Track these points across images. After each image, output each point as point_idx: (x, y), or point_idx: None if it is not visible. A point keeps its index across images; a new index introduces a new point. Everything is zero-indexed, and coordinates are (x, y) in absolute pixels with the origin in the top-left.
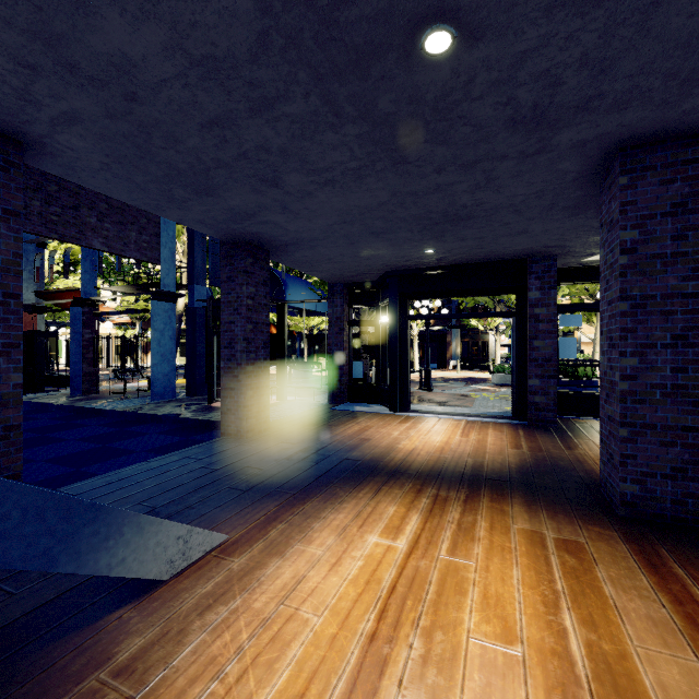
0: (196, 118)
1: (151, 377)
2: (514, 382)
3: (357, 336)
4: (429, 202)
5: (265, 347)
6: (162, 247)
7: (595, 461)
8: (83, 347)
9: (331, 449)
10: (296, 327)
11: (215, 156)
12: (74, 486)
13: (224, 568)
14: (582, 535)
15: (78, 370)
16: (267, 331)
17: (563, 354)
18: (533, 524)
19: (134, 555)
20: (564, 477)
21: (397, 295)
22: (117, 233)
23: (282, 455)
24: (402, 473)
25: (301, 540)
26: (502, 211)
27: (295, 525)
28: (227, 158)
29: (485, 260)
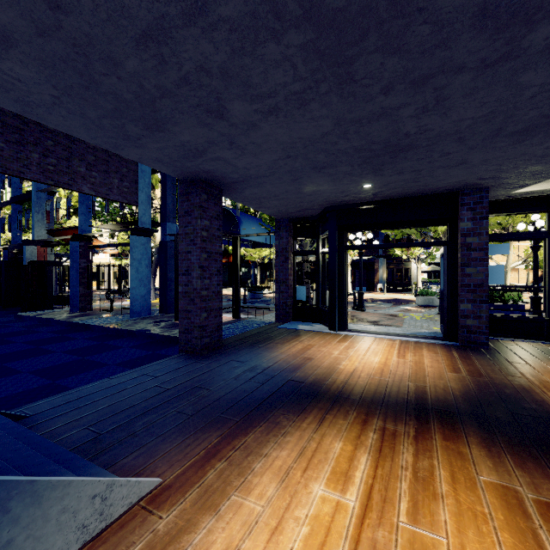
0: (128, 31)
1: (130, 298)
2: (445, 306)
3: (300, 264)
4: (372, 131)
5: (219, 274)
6: (139, 191)
7: (542, 389)
8: (80, 274)
9: (276, 368)
10: (251, 257)
11: (157, 82)
12: (35, 404)
13: (148, 528)
14: None
15: (76, 292)
16: (220, 260)
17: (490, 280)
18: (501, 476)
19: (27, 532)
20: (515, 409)
21: (335, 227)
22: (102, 180)
23: (230, 375)
24: (345, 398)
25: (240, 487)
26: (445, 139)
27: (234, 465)
28: (169, 85)
29: (418, 194)
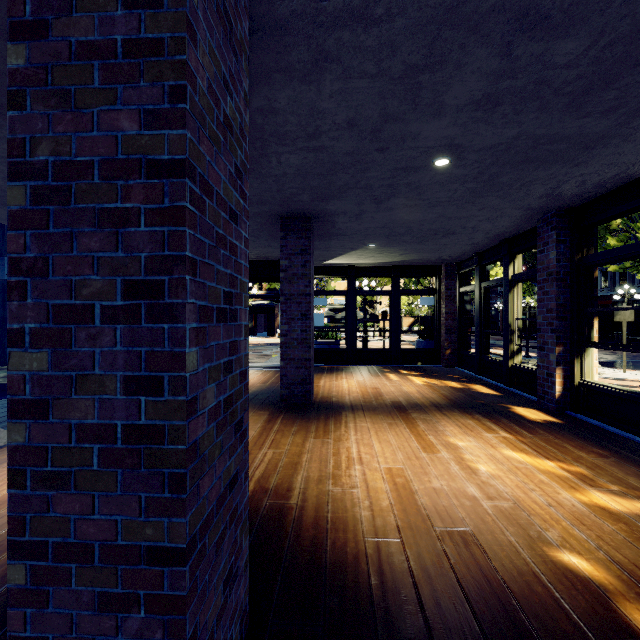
0: None
1: None
2: None
3: None
4: None
5: None
6: None
7: None
8: None
9: None
10: None
11: None
12: None
13: None
14: (251, 415)
15: None
16: None
17: (316, 323)
18: None
19: None
20: (273, 394)
21: None
22: None
23: None
24: None
25: None
26: None
27: None
28: None
29: (260, 259)
